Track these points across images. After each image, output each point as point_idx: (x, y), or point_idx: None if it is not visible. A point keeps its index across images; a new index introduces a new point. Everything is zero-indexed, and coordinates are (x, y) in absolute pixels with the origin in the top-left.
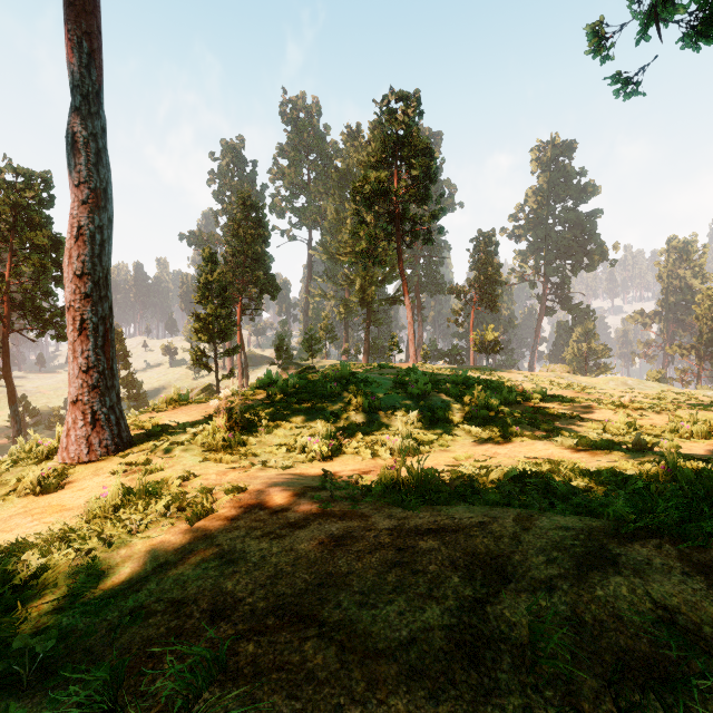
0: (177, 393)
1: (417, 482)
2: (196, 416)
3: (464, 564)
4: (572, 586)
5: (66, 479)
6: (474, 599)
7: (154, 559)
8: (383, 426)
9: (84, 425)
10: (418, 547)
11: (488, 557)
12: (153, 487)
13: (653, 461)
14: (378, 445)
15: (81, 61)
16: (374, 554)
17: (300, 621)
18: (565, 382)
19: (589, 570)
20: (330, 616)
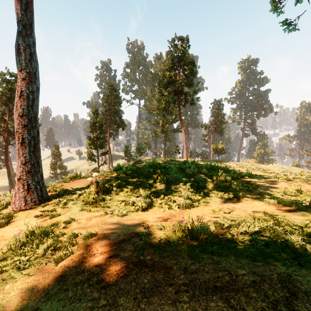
0: (75, 173)
1: (197, 234)
2: (82, 185)
3: None
4: None
5: (11, 219)
6: None
7: (21, 300)
8: (173, 190)
9: (23, 191)
10: None
11: None
12: (46, 230)
13: None
14: (171, 201)
15: (22, 8)
16: None
17: None
18: (255, 167)
19: None
20: None
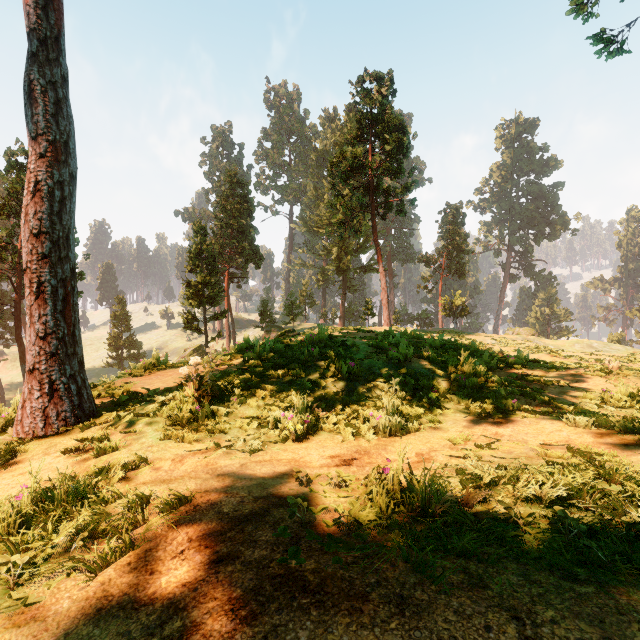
0: (156, 357)
1: (423, 501)
2: (170, 382)
3: None
4: None
5: (13, 458)
6: None
7: None
8: (364, 395)
9: (40, 395)
10: None
11: None
12: (80, 487)
13: None
14: (359, 419)
15: (37, 2)
16: None
17: None
18: (533, 345)
19: None
20: None
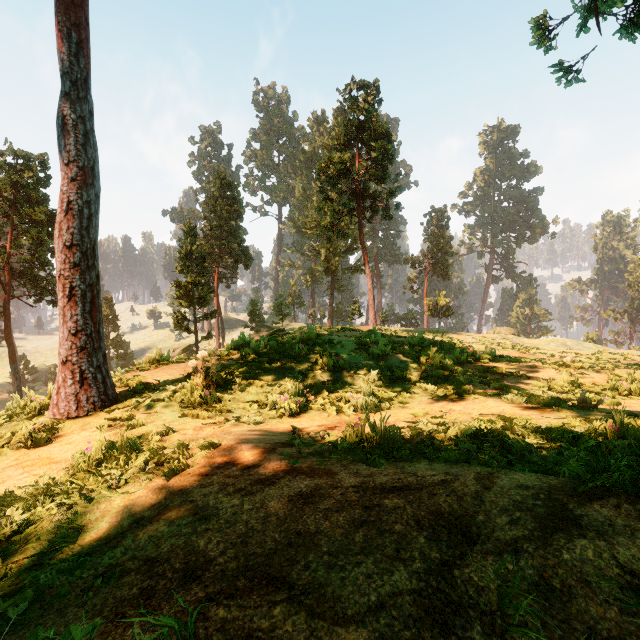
0: (159, 354)
1: (380, 439)
2: (176, 374)
3: (429, 524)
4: (537, 549)
5: (56, 433)
6: (440, 562)
7: (131, 515)
8: (347, 384)
9: (73, 383)
10: (383, 506)
11: (452, 517)
12: (134, 442)
13: (600, 419)
14: (342, 401)
15: (71, 50)
16: (342, 512)
17: (269, 583)
18: (510, 343)
19: (554, 532)
20: (299, 578)
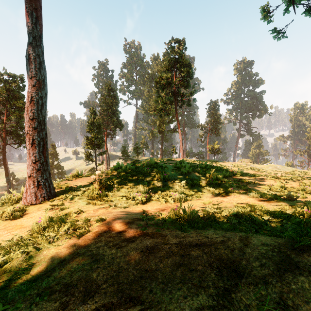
0: (77, 172)
1: (187, 217)
2: (85, 182)
3: (216, 265)
4: (277, 282)
5: (25, 212)
6: (224, 289)
7: (59, 257)
8: (170, 187)
9: (33, 187)
10: (191, 255)
11: (228, 262)
12: (62, 218)
13: (300, 206)
14: (167, 196)
15: (32, 21)
16: (169, 258)
17: (130, 300)
18: (249, 167)
19: (285, 272)
20: (146, 298)
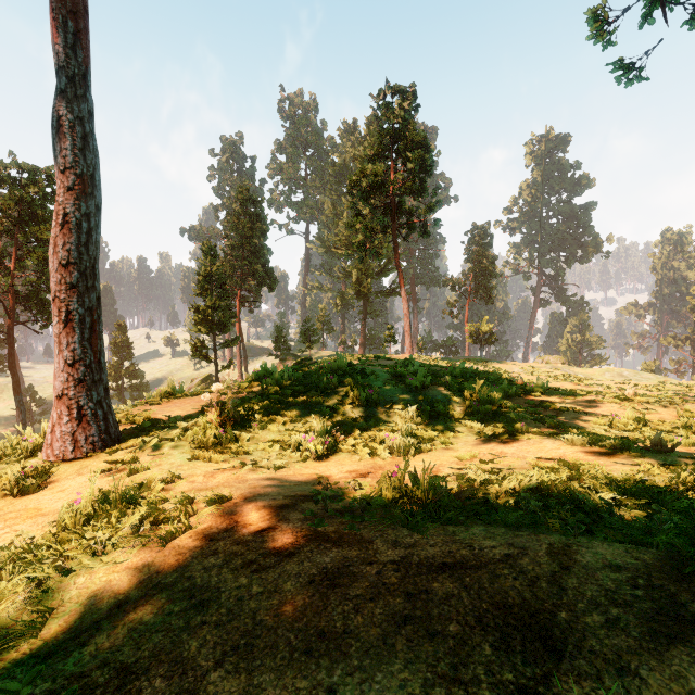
0: (172, 386)
1: (422, 493)
2: (189, 409)
3: (494, 623)
4: (652, 671)
5: (48, 478)
6: (517, 689)
7: (113, 594)
8: (381, 421)
9: (69, 420)
10: (432, 592)
11: (525, 612)
12: (131, 493)
13: (687, 468)
14: (376, 442)
15: (67, 41)
16: (378, 602)
17: None
18: (561, 373)
19: (670, 644)
20: None
